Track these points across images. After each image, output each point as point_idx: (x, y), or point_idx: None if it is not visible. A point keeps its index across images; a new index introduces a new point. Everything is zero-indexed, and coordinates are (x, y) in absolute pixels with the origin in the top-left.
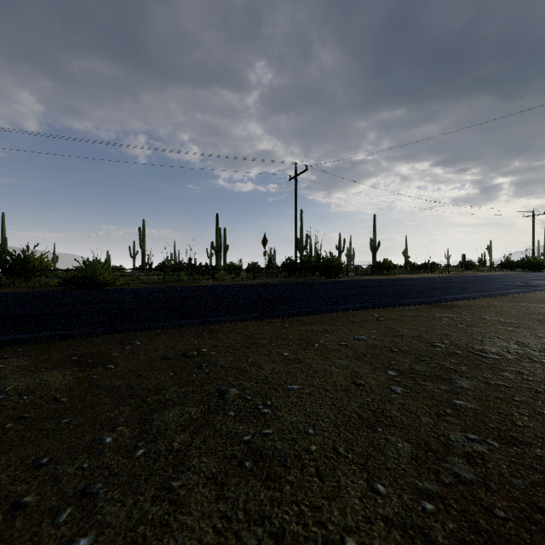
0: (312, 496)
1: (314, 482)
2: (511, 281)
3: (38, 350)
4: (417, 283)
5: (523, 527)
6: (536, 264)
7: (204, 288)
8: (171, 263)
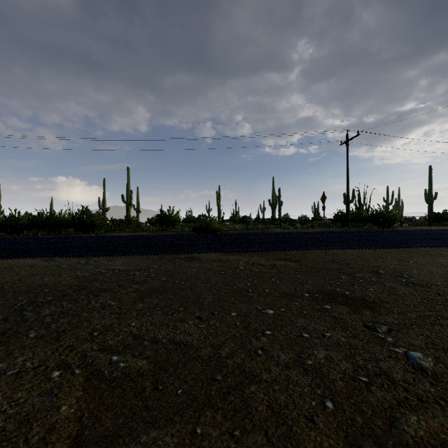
0: (445, 289)
1: (444, 288)
2: None
3: (255, 256)
4: None
5: None
6: None
7: (285, 233)
8: (239, 217)
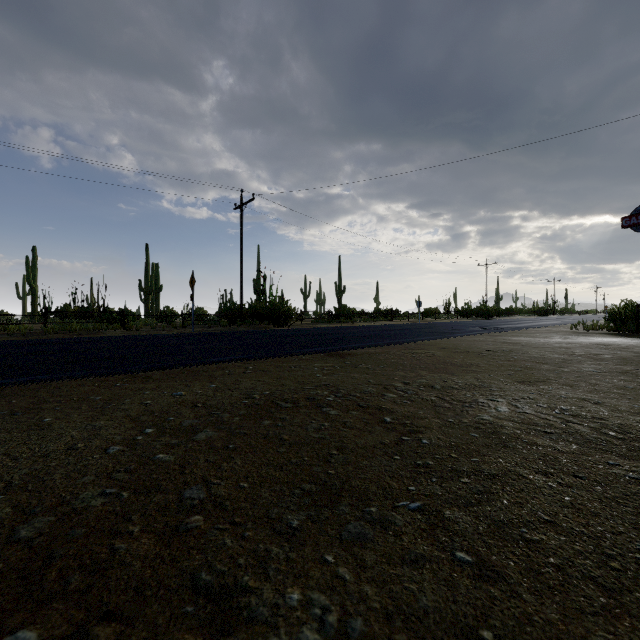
0: None
1: None
2: (444, 328)
3: None
4: (355, 332)
5: (4, 578)
6: (486, 312)
7: (89, 340)
8: (78, 307)
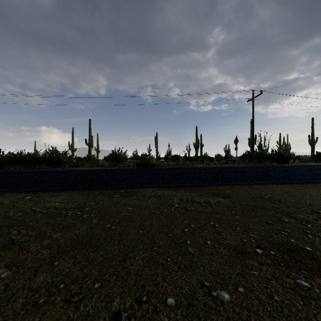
0: None
1: None
2: None
3: (188, 190)
4: None
5: None
6: None
7: (208, 168)
8: (171, 155)
